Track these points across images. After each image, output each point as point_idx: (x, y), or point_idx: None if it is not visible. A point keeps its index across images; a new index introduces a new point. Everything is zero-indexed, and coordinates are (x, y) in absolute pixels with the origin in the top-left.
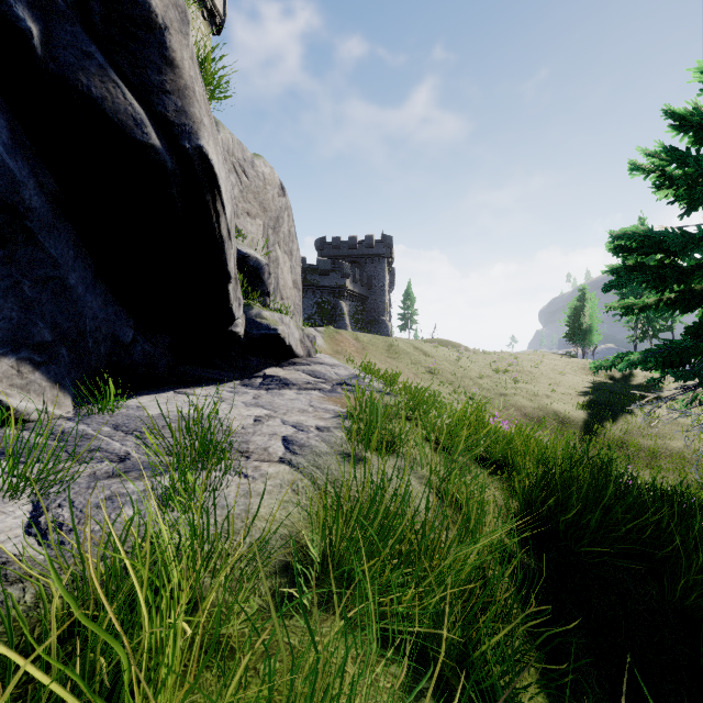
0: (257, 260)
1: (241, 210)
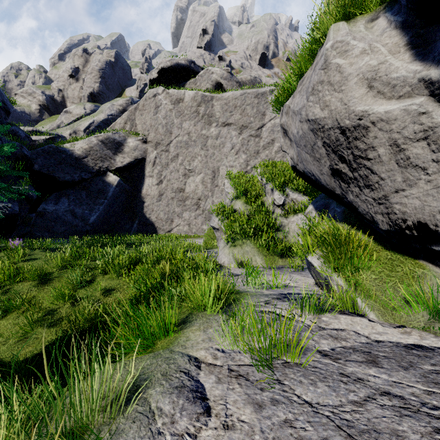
0: None
1: None
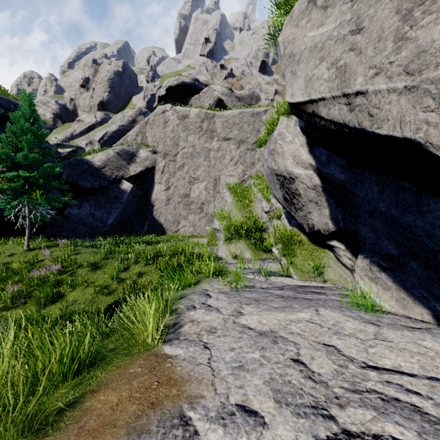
0: None
1: None
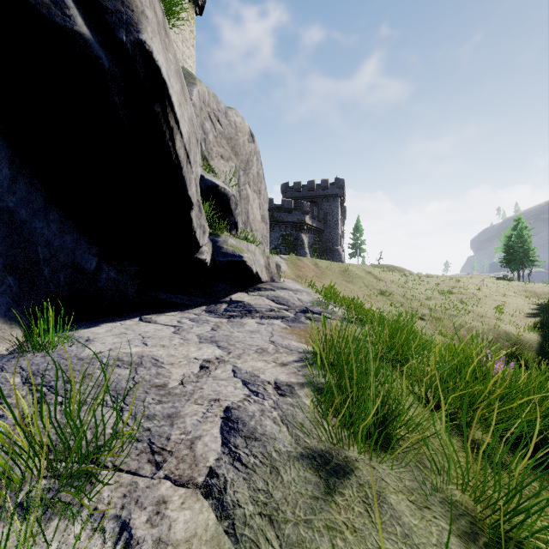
0: (224, 191)
1: (215, 153)
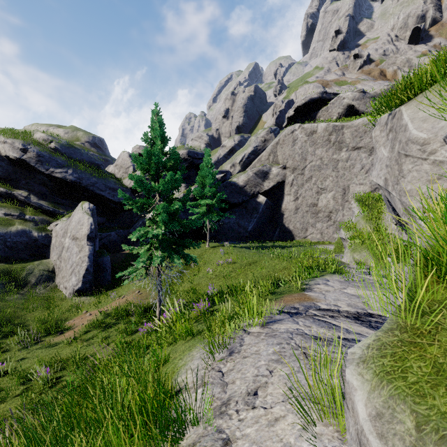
0: None
1: None
